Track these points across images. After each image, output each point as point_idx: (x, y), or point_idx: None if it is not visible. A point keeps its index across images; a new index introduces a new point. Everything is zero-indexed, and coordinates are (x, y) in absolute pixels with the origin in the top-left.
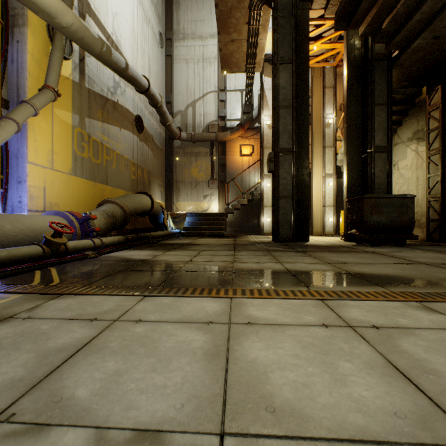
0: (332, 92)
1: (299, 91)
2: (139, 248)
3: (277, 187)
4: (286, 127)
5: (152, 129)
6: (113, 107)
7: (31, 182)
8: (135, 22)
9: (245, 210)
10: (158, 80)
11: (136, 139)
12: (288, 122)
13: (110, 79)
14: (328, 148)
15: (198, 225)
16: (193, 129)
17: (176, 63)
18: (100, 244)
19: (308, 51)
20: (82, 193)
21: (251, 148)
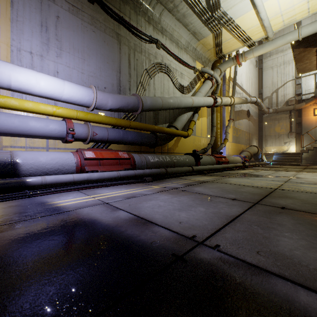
0: None
1: None
2: (259, 167)
3: None
4: None
5: (252, 112)
6: (240, 112)
7: (226, 147)
8: (246, 69)
9: None
10: (255, 86)
11: (247, 121)
12: None
13: None
14: None
15: (281, 159)
16: (276, 105)
17: (265, 71)
18: (249, 164)
19: None
20: (234, 148)
21: None
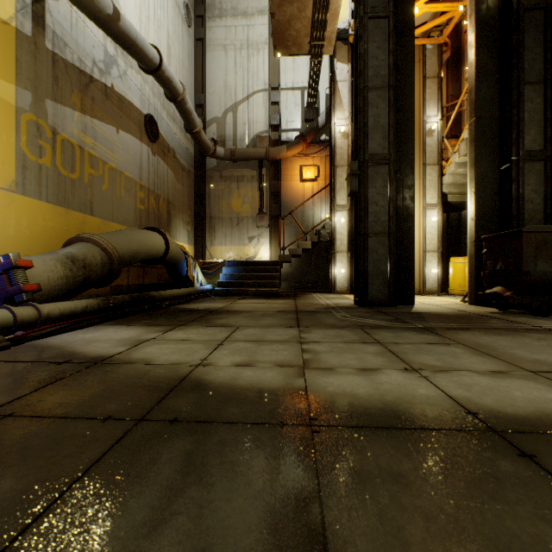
0: (435, 84)
1: (398, 65)
2: (125, 321)
3: (365, 217)
4: (379, 121)
5: (174, 141)
6: (104, 94)
7: None
8: None
9: (307, 258)
10: (183, 71)
11: (147, 151)
12: (381, 112)
13: (98, 48)
14: (430, 166)
15: (239, 279)
16: (234, 143)
17: (210, 50)
18: (32, 317)
19: (413, 0)
20: (39, 225)
21: (316, 169)
